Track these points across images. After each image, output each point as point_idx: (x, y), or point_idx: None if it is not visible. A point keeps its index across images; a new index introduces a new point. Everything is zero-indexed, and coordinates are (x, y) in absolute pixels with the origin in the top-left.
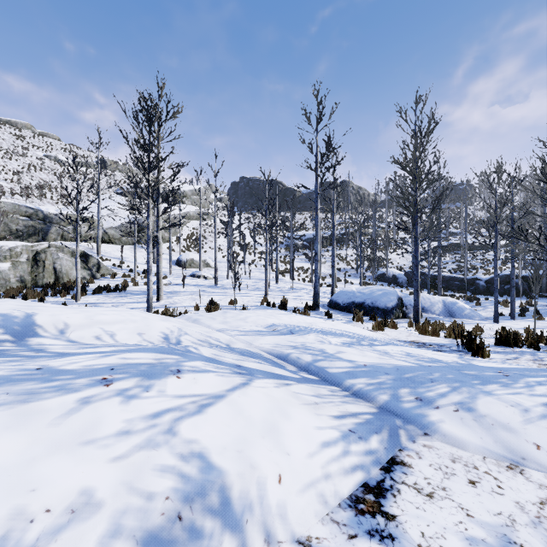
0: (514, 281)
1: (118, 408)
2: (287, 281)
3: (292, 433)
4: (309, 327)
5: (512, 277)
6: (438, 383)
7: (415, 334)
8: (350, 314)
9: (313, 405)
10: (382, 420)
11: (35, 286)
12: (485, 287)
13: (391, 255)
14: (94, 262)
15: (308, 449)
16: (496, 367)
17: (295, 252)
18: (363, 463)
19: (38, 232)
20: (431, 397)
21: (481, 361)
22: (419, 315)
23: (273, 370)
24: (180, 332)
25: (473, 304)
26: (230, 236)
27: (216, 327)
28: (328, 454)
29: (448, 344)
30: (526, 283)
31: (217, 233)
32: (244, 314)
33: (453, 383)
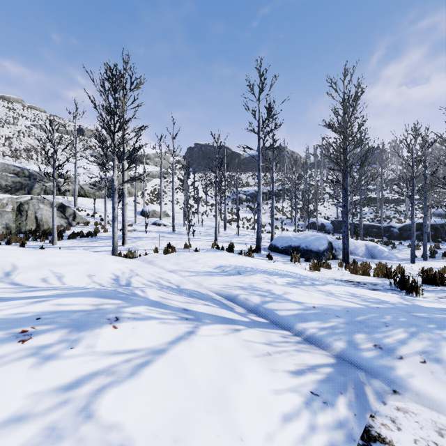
0: (426, 228)
1: (24, 376)
2: (233, 228)
3: (245, 403)
4: (255, 268)
5: (424, 224)
6: (394, 327)
7: (348, 274)
8: (288, 256)
9: (266, 357)
10: (344, 375)
11: (19, 232)
12: (399, 233)
13: (320, 207)
14: (70, 212)
15: (267, 428)
16: (442, 308)
17: (240, 205)
18: (335, 443)
19: (24, 187)
20: (390, 345)
21: (424, 302)
22: (348, 257)
23: (222, 313)
24: (132, 273)
25: (389, 248)
26: (186, 191)
27: (169, 268)
28: (291, 432)
29: (380, 283)
30: (433, 230)
31: (175, 189)
32: (195, 256)
33: (409, 327)
